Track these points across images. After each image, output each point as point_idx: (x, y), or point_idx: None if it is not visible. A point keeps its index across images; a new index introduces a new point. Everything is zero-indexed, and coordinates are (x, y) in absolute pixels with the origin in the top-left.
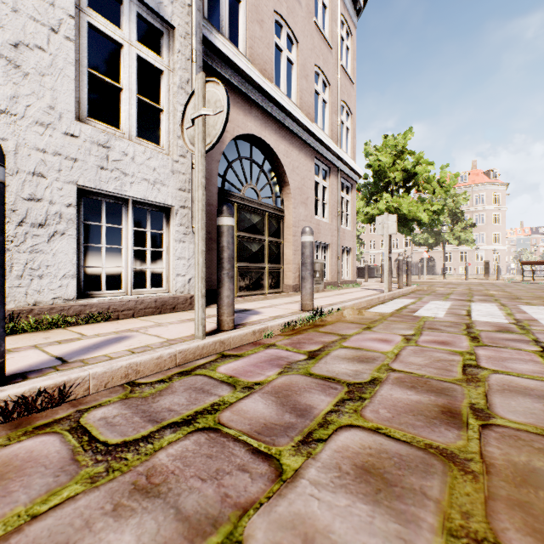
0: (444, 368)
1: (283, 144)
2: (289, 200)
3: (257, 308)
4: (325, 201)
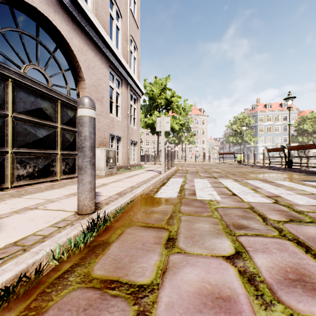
0: None
1: (78, 39)
2: (85, 94)
3: (4, 216)
4: (119, 105)
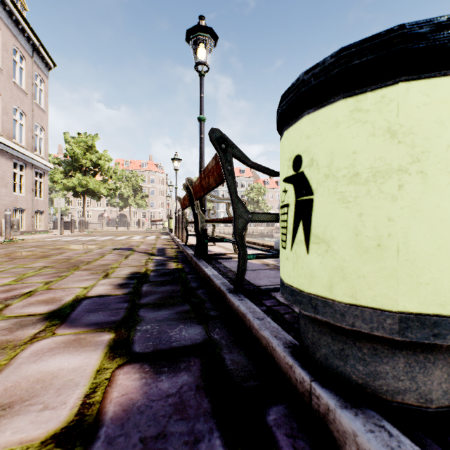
0: (46, 244)
1: None
2: None
3: None
4: (23, 183)
